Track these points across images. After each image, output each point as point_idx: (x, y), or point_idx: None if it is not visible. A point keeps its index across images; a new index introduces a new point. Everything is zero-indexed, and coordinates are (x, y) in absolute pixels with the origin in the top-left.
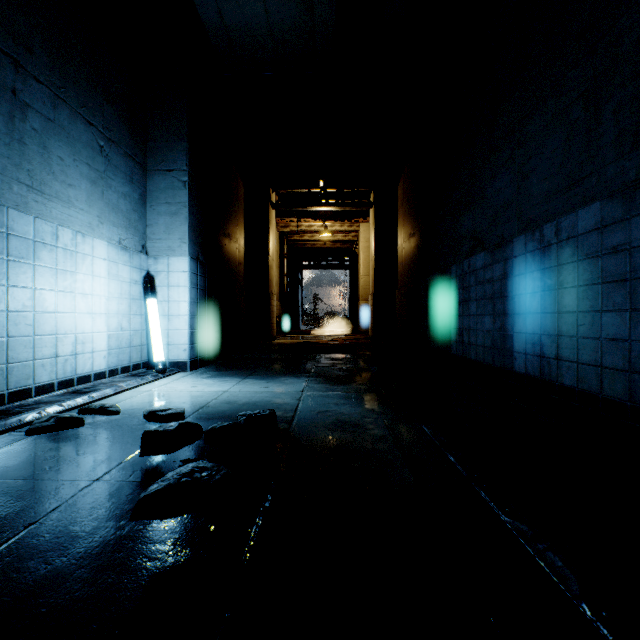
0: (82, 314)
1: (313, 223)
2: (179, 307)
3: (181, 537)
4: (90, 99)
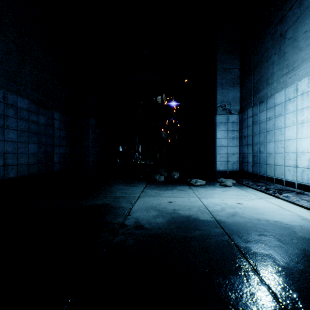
0: None
1: None
2: None
3: None
4: None
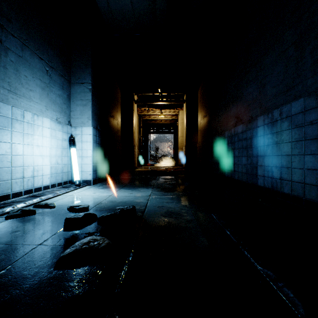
0: (37, 156)
1: (155, 110)
2: (87, 152)
3: (83, 278)
4: (41, 46)
